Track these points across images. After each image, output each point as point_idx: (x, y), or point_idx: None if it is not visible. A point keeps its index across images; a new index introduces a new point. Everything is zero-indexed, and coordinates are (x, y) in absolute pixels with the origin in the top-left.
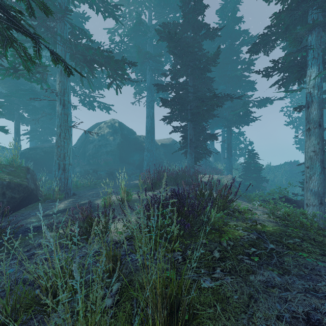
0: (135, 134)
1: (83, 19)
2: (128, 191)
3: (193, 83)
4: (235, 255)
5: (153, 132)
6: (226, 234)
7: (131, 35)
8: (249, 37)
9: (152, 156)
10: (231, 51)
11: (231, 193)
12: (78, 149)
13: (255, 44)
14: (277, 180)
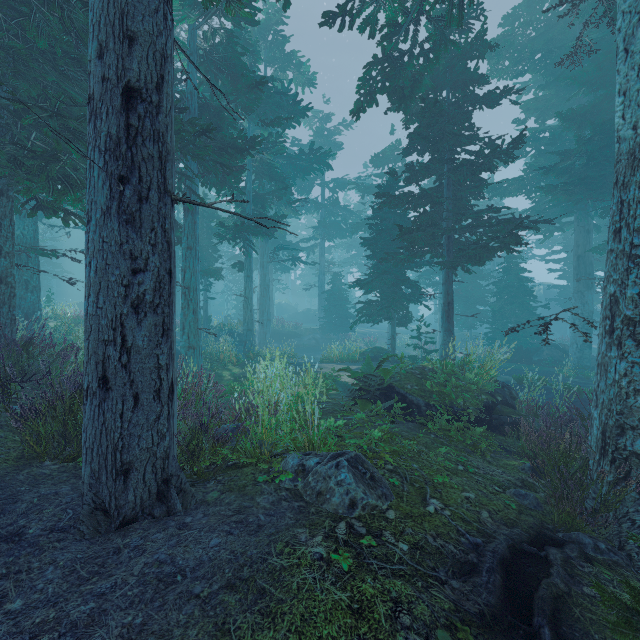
0: None
1: None
2: None
3: None
4: None
5: None
6: None
7: None
8: None
9: None
10: None
11: None
12: None
13: None
14: None
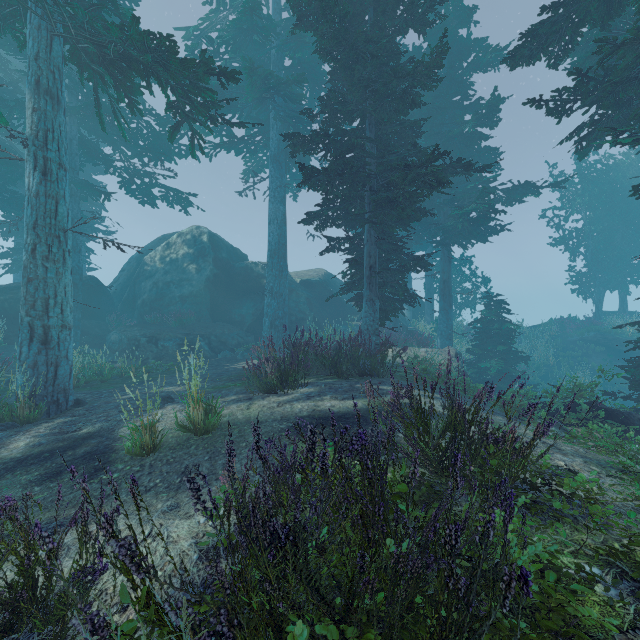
0: (246, 259)
1: None
2: (210, 403)
3: (376, 136)
4: None
5: (284, 255)
6: None
7: (234, 42)
8: (492, 51)
9: (281, 307)
10: (450, 83)
11: (543, 434)
12: (120, 291)
13: (529, 35)
14: (538, 355)
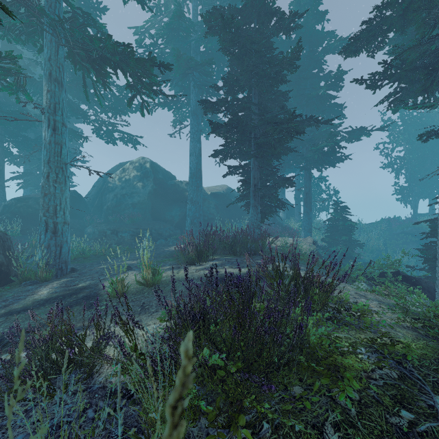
0: (175, 179)
1: (98, 10)
2: (155, 268)
3: (258, 101)
4: (374, 438)
5: (200, 176)
6: (347, 379)
7: (167, 36)
8: (338, 40)
9: (198, 210)
10: (310, 61)
11: (338, 279)
12: (92, 200)
13: (355, 38)
14: (372, 243)
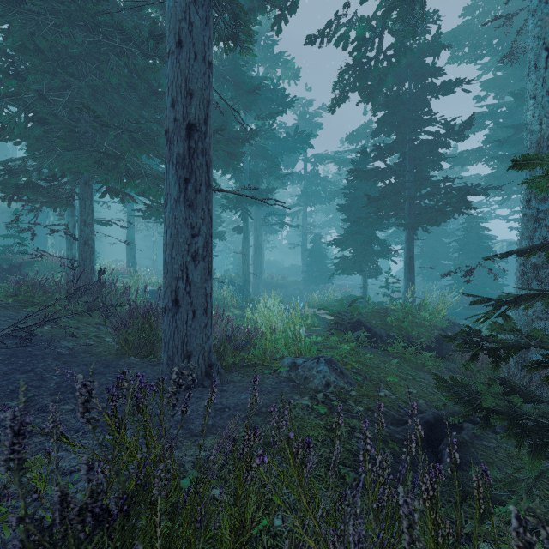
0: None
1: None
2: None
3: None
4: None
5: None
6: None
7: None
8: None
9: None
10: None
11: None
12: None
13: None
14: None
